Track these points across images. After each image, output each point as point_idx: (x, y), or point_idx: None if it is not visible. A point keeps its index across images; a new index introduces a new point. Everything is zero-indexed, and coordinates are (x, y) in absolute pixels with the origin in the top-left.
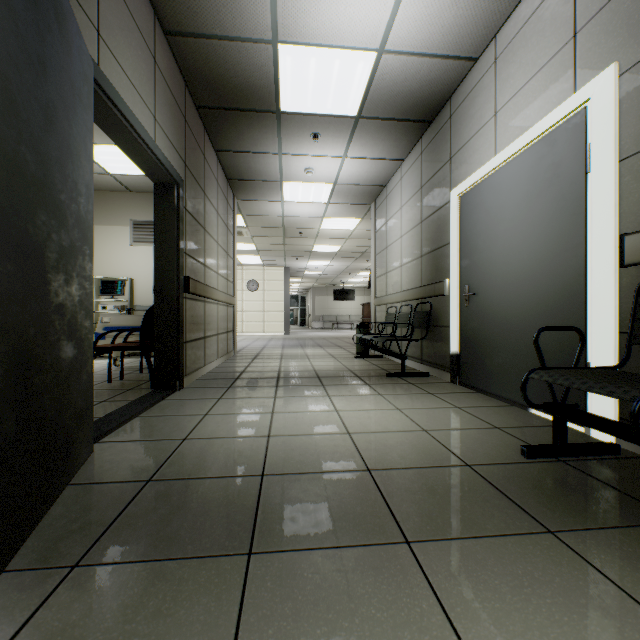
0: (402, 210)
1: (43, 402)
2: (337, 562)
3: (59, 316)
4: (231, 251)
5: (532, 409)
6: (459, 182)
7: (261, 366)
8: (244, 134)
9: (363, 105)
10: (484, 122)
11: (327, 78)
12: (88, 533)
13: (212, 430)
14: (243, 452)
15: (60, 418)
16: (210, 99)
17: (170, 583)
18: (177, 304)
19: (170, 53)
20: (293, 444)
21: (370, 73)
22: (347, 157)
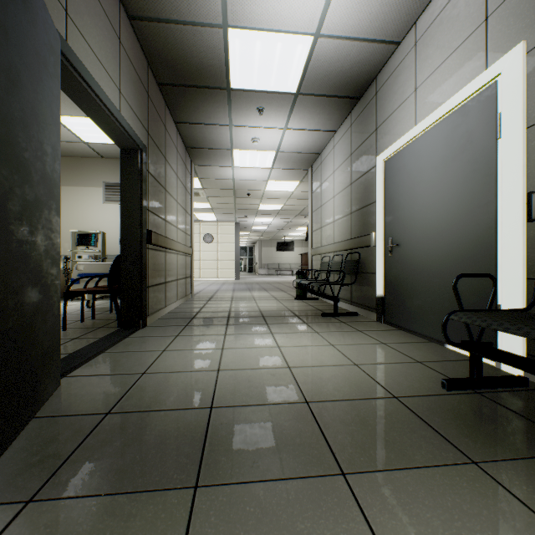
0: (334, 174)
1: (4, 344)
2: (278, 495)
3: (23, 264)
4: (189, 209)
5: (448, 345)
6: (384, 149)
7: (214, 307)
8: (199, 108)
9: (301, 83)
10: (406, 97)
11: (270, 59)
12: (46, 466)
13: (168, 365)
14: (195, 385)
15: (24, 358)
16: (170, 77)
17: (118, 519)
18: (140, 254)
19: (134, 36)
20: (240, 378)
21: (307, 55)
22: (288, 128)
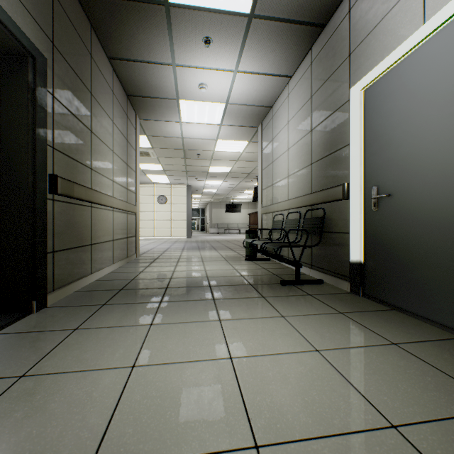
0: (289, 124)
1: None
2: None
3: None
4: (133, 164)
5: None
6: (362, 75)
7: (155, 271)
8: (134, 36)
9: None
10: None
11: None
12: None
13: None
14: None
15: None
16: None
17: None
18: (33, 206)
19: None
20: None
21: None
22: (238, 71)
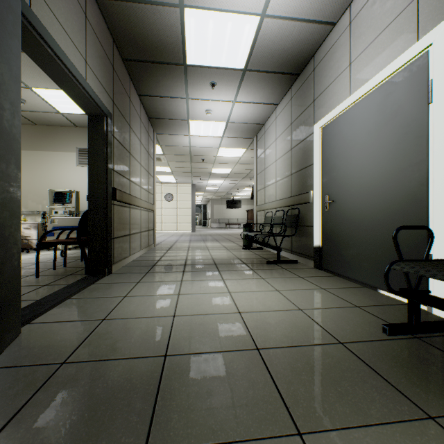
0: (277, 141)
1: None
2: None
3: None
4: (151, 171)
5: (381, 290)
6: (321, 118)
7: (173, 256)
8: (160, 82)
9: (249, 60)
10: (341, 71)
11: (222, 37)
12: None
13: (128, 311)
14: (151, 332)
15: None
16: (133, 53)
17: None
18: (106, 209)
19: (100, 13)
20: (194, 323)
21: (254, 34)
22: (236, 101)
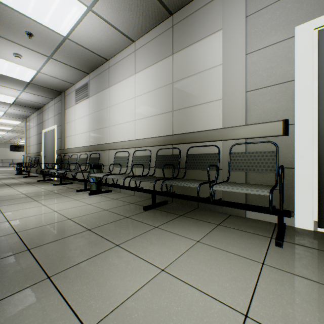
0: (34, 128)
1: None
2: None
3: None
4: None
5: (52, 178)
6: (44, 129)
7: None
8: None
9: (14, 102)
10: (47, 119)
11: None
12: None
13: None
14: None
15: None
16: None
17: None
18: None
19: None
20: None
21: (15, 99)
22: (10, 108)
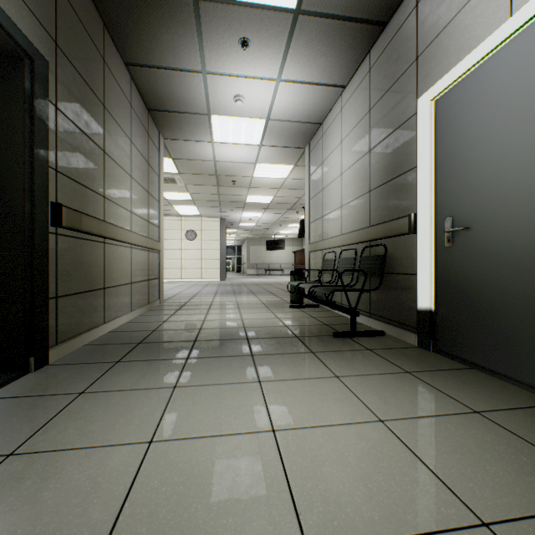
0: (343, 144)
1: None
2: None
3: None
4: (155, 192)
5: None
6: (433, 83)
7: (181, 320)
8: (156, 37)
9: None
10: None
11: None
12: None
13: None
14: None
15: None
16: None
17: None
18: (31, 241)
19: None
20: None
21: None
22: (282, 80)
